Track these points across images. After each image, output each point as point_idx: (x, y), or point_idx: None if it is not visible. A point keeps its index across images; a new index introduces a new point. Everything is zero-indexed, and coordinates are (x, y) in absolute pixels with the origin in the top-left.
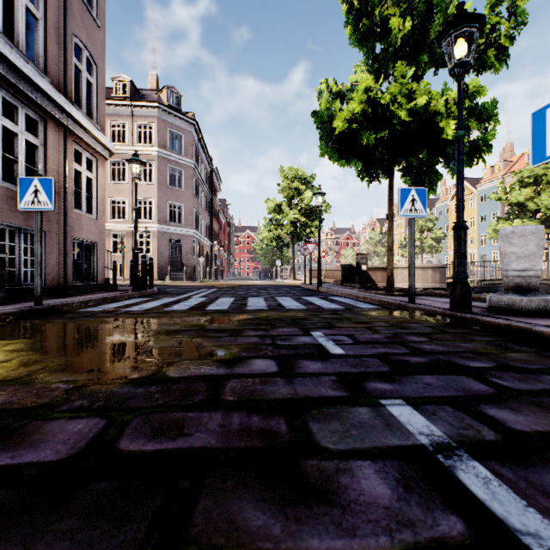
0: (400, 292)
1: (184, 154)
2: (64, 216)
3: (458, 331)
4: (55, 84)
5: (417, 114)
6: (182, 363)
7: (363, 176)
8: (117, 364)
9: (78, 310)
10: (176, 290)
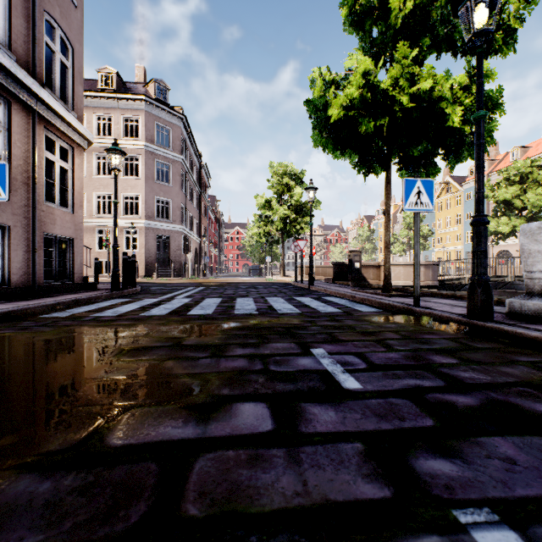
0: (397, 292)
1: (172, 148)
2: (32, 210)
3: (487, 346)
4: (22, 63)
5: (420, 100)
6: (135, 414)
7: (360, 168)
8: (37, 417)
9: (40, 316)
10: (161, 289)
